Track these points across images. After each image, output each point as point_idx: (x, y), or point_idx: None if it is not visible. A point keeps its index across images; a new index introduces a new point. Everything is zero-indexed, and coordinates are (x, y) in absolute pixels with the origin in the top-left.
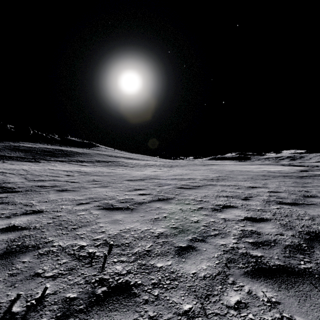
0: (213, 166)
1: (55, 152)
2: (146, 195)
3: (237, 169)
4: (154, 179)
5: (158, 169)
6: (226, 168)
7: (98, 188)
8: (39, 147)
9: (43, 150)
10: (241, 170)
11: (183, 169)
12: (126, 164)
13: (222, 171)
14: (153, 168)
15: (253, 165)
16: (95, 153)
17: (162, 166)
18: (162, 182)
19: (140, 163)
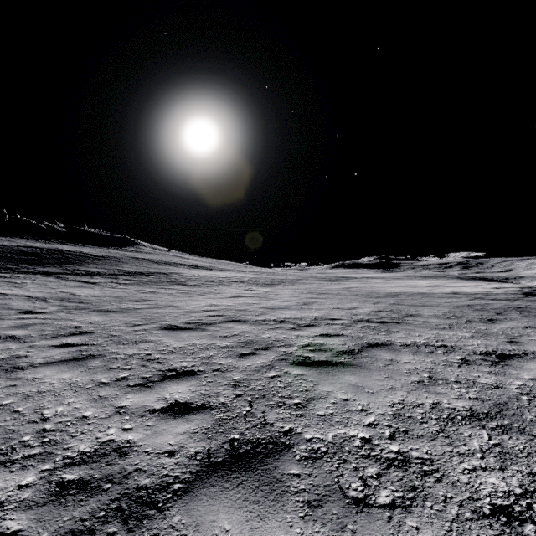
0: (348, 281)
1: (44, 254)
2: (190, 413)
3: (400, 289)
4: (233, 322)
5: (246, 290)
6: (377, 288)
7: (54, 367)
8: (15, 245)
9: (19, 250)
10: (410, 291)
11: (296, 291)
12: (184, 279)
13: (375, 294)
14: (235, 289)
15: (417, 280)
16: (128, 256)
17: (253, 284)
18: (252, 336)
19: (213, 276)
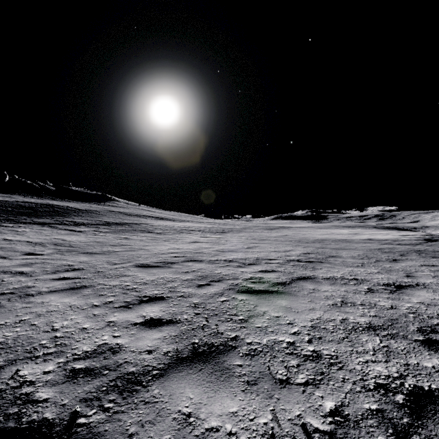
0: (284, 230)
1: (38, 208)
2: (162, 325)
3: (326, 236)
4: (192, 261)
5: (202, 237)
6: (307, 235)
7: (56, 294)
8: (15, 200)
9: (18, 205)
10: (334, 238)
11: (242, 237)
12: (152, 228)
13: (306, 240)
14: (193, 236)
15: (341, 229)
16: (106, 210)
17: (208, 232)
18: (207, 272)
19: (175, 226)
